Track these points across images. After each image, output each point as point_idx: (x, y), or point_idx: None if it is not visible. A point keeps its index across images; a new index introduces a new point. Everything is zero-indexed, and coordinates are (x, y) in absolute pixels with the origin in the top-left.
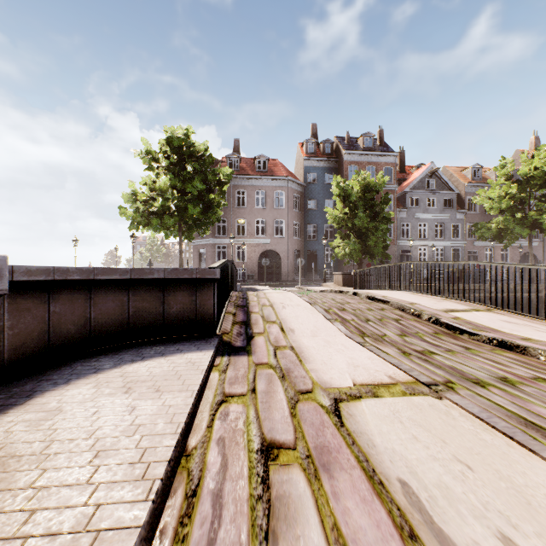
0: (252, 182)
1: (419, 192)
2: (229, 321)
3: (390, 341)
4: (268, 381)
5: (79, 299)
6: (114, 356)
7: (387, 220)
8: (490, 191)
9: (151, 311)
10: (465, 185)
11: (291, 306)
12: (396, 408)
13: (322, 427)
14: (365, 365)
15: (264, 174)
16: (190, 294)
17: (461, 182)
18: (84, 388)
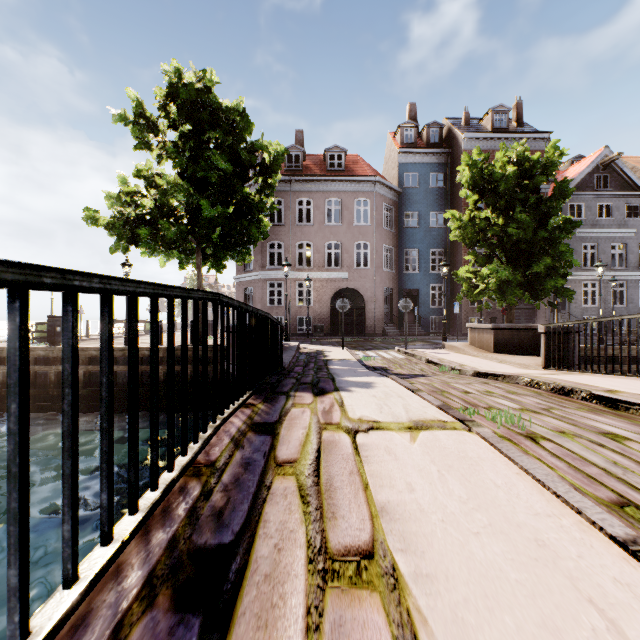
0: (322, 187)
1: (584, 195)
2: None
3: None
4: None
5: None
6: None
7: (573, 226)
8: None
9: None
10: None
11: None
12: None
13: None
14: None
15: (340, 174)
16: None
17: None
18: None
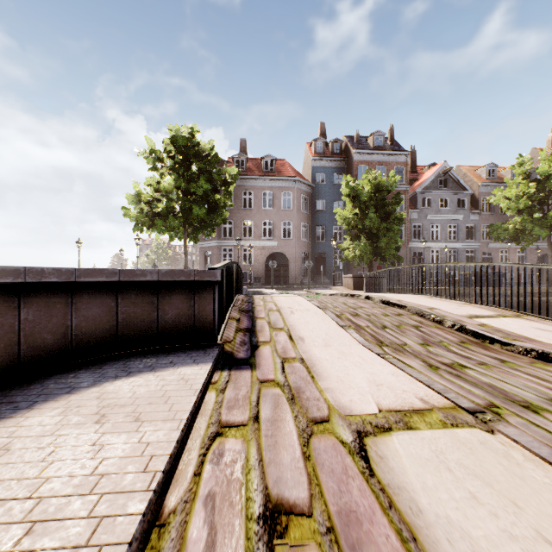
0: (259, 183)
1: (431, 192)
2: (233, 327)
3: (412, 352)
4: (274, 405)
5: (58, 304)
6: (97, 370)
7: (399, 221)
8: (507, 190)
9: (143, 318)
10: (479, 185)
11: (300, 311)
12: (438, 446)
13: (346, 478)
14: (389, 383)
15: (272, 174)
16: (188, 299)
17: (475, 181)
18: (47, 415)
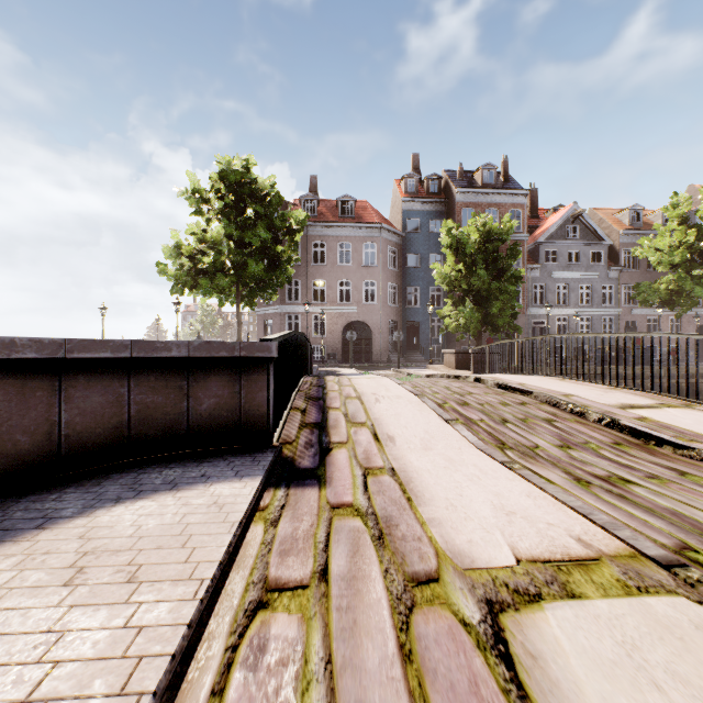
0: (334, 232)
1: (557, 243)
2: (296, 422)
3: (547, 458)
4: (352, 549)
5: (38, 390)
6: (92, 488)
7: (517, 279)
8: (659, 239)
9: (167, 410)
10: (620, 233)
11: (388, 399)
12: (626, 634)
13: None
14: (525, 511)
15: (350, 221)
16: (231, 382)
17: (614, 228)
18: None
